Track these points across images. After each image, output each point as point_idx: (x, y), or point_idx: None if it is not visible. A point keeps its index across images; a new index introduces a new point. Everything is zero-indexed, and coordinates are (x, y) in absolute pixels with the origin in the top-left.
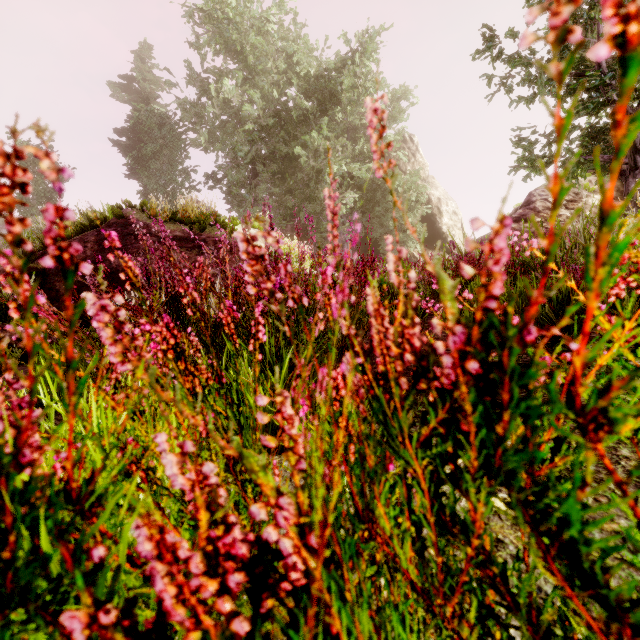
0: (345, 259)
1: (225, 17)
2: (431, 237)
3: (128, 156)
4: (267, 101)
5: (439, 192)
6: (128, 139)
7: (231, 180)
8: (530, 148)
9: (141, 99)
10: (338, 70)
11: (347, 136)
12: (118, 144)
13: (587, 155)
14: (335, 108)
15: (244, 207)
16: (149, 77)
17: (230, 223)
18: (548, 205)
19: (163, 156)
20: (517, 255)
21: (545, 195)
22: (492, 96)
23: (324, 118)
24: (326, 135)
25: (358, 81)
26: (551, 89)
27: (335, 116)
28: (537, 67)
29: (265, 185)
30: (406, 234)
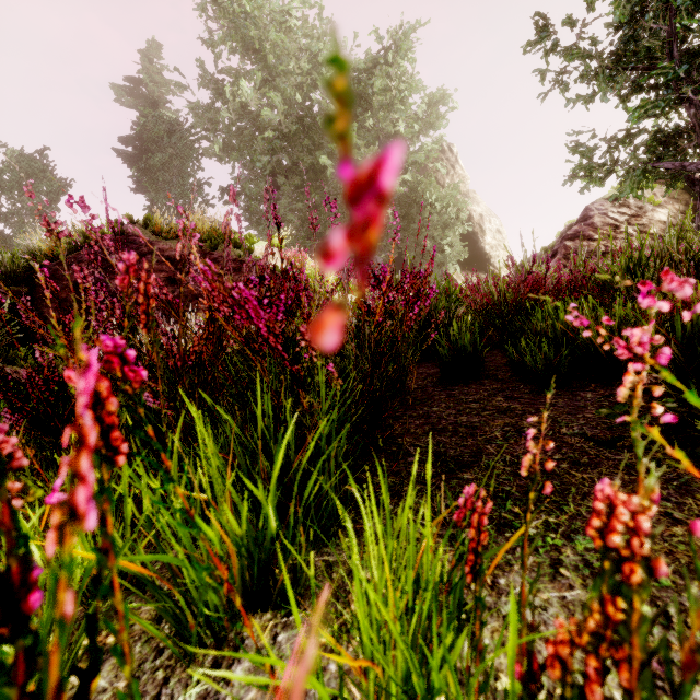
0: (382, 274)
1: (242, 11)
2: (472, 258)
3: (134, 167)
4: (289, 105)
5: (481, 208)
6: (134, 148)
7: (249, 194)
8: (590, 154)
9: (148, 104)
10: (369, 71)
11: (379, 145)
12: (122, 154)
13: (655, 162)
14: (365, 113)
15: (263, 224)
16: (158, 79)
17: (246, 241)
18: (608, 220)
19: (173, 167)
20: (591, 273)
21: (604, 209)
22: (546, 95)
23: (353, 124)
24: (355, 143)
25: (391, 83)
26: (614, 86)
27: (365, 122)
28: (599, 60)
29: (287, 200)
30: (445, 254)
